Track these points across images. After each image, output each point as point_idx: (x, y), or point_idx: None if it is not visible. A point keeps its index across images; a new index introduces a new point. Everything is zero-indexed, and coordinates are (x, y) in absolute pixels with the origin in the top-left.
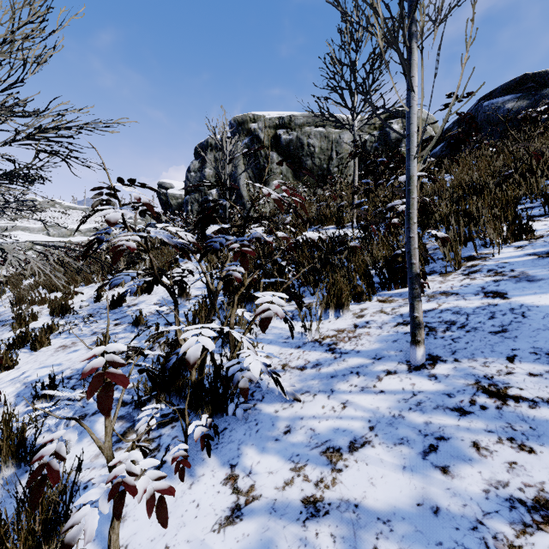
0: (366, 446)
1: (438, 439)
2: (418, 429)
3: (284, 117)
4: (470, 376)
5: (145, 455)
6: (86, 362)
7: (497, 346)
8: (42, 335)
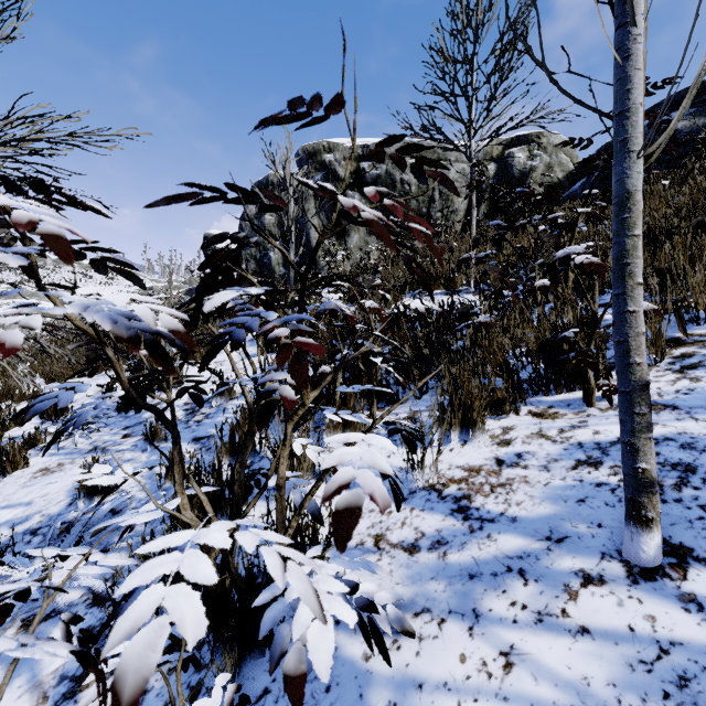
0: None
1: None
2: None
3: (369, 145)
4: None
5: None
6: (66, 502)
7: None
8: (16, 452)
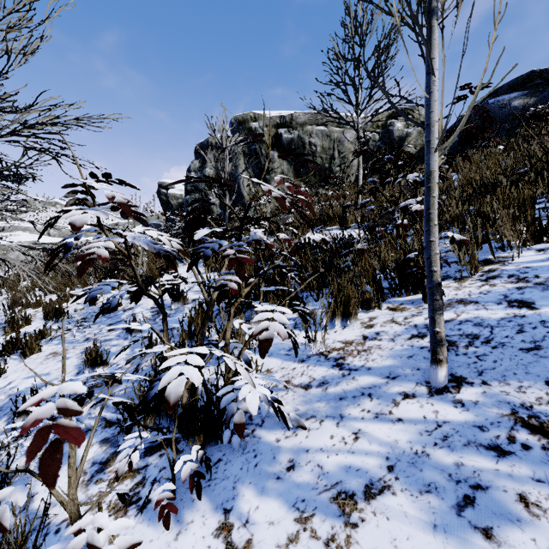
0: (386, 493)
1: (474, 488)
2: (447, 472)
3: (285, 115)
4: (504, 404)
5: (123, 500)
6: (75, 372)
7: (532, 367)
8: (32, 342)
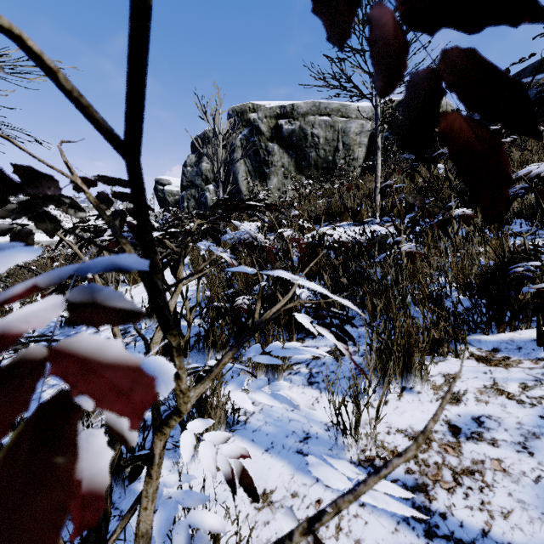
0: None
1: None
2: None
3: (286, 105)
4: None
5: None
6: None
7: None
8: None
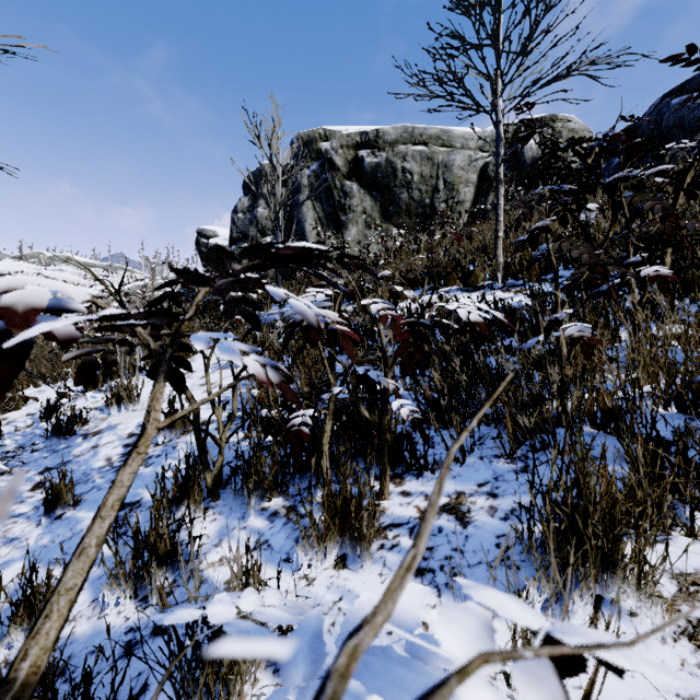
0: None
1: None
2: None
3: (368, 131)
4: None
5: None
6: None
7: None
8: None
